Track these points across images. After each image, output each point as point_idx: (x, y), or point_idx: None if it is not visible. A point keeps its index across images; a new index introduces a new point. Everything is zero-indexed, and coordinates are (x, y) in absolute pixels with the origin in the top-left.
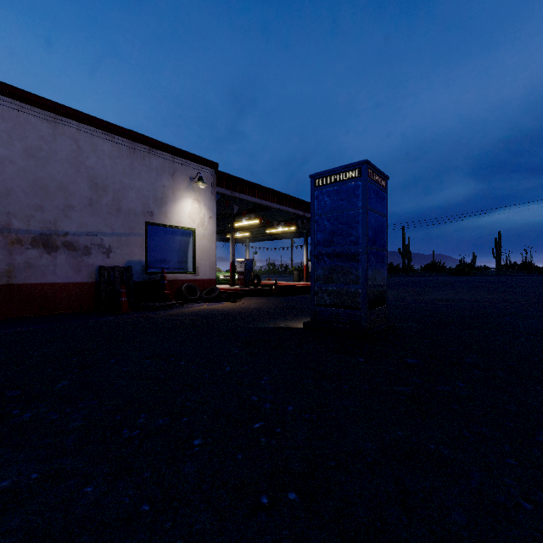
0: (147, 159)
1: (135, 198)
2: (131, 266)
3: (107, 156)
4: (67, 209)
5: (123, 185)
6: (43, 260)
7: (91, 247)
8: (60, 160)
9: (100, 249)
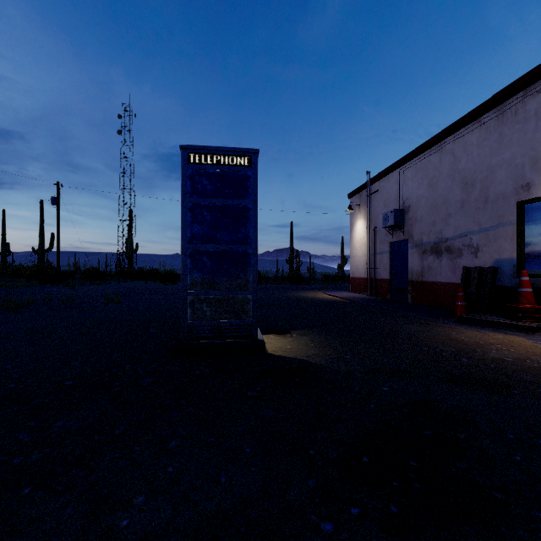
0: (521, 112)
1: (504, 177)
2: (491, 267)
3: (475, 147)
4: (447, 218)
5: (490, 168)
6: (435, 263)
7: (462, 248)
8: (444, 178)
9: (469, 250)
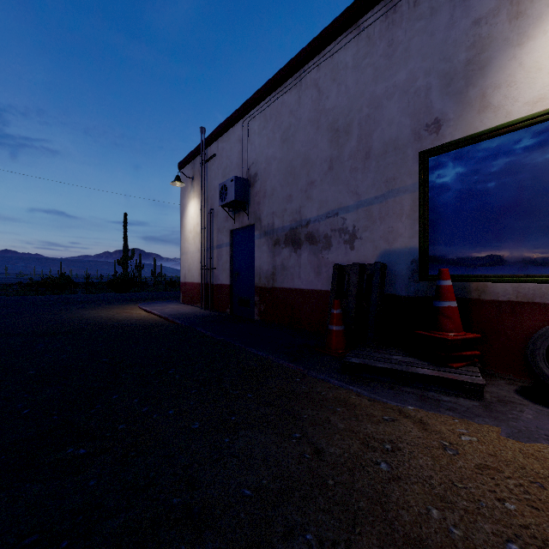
0: None
1: (396, 114)
2: (378, 263)
3: (350, 70)
4: (309, 189)
5: (374, 102)
6: (292, 260)
7: (331, 235)
8: (304, 126)
9: (342, 237)
